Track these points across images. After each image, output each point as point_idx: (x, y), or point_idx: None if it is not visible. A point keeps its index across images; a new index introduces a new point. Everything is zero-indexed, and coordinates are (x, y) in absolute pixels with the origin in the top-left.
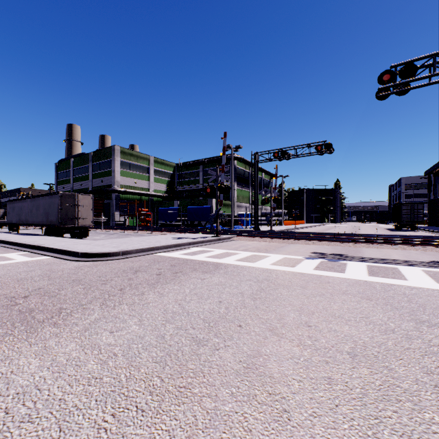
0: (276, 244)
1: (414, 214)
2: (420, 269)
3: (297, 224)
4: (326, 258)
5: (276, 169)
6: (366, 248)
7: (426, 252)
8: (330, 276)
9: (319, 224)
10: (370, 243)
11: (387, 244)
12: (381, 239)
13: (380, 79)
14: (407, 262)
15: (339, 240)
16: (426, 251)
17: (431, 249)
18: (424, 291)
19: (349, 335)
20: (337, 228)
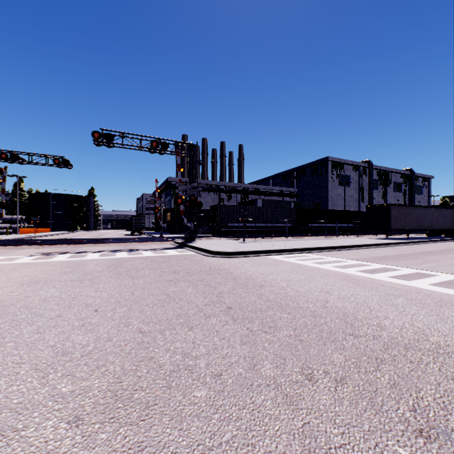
0: (0, 251)
1: (140, 223)
2: (101, 253)
3: (40, 232)
4: (46, 255)
5: (5, 171)
6: (86, 247)
7: (120, 246)
8: (39, 261)
9: (68, 232)
10: (91, 243)
11: (102, 243)
12: (102, 241)
13: (93, 134)
14: (100, 251)
15: (68, 243)
16: (122, 246)
17: (125, 244)
18: (86, 260)
19: (28, 274)
20: (84, 235)
